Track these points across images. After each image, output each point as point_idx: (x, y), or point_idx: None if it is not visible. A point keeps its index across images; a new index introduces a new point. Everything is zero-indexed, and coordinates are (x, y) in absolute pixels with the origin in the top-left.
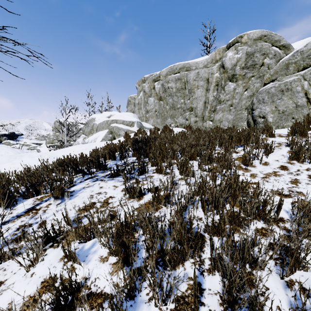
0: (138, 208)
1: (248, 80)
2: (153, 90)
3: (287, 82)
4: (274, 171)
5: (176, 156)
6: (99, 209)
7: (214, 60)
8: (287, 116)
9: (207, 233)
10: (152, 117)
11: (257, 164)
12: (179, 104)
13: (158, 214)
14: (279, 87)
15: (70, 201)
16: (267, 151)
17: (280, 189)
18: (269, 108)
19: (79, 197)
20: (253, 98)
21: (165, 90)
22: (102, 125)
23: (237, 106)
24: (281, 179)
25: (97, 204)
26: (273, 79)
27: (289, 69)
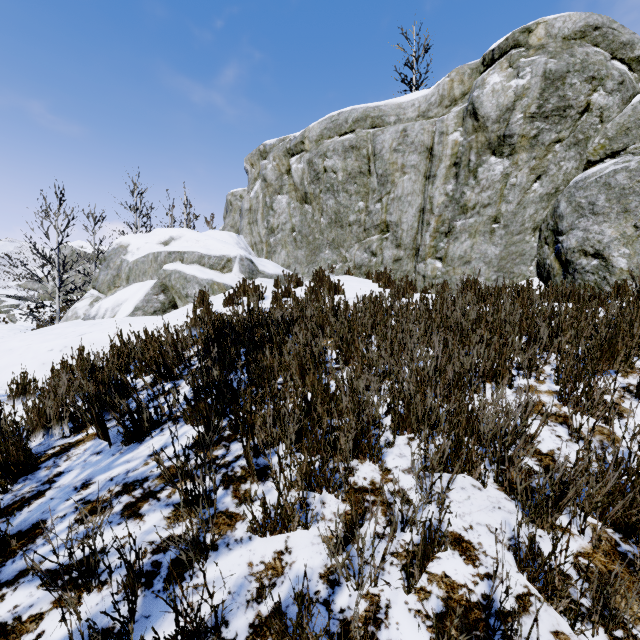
0: None
1: (544, 151)
2: (287, 177)
3: None
4: None
5: (377, 448)
6: None
7: (447, 99)
8: None
9: None
10: (285, 244)
11: None
12: (353, 212)
13: None
14: None
15: None
16: None
17: None
18: (614, 230)
19: None
20: (557, 201)
21: (318, 175)
22: (143, 265)
23: (513, 222)
24: None
25: None
26: (615, 149)
27: None
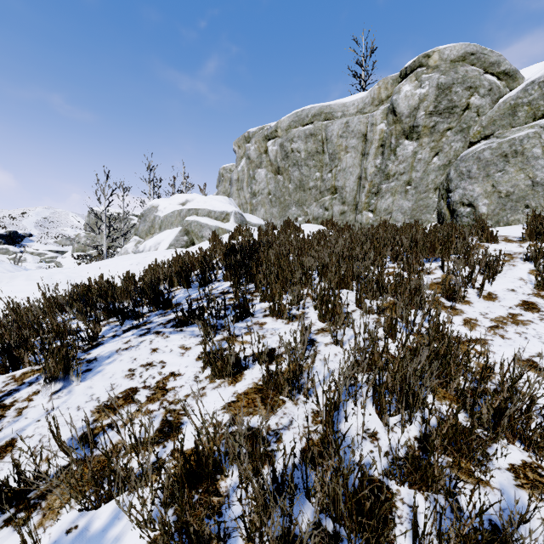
0: (230, 403)
1: (439, 136)
2: (265, 156)
3: (515, 139)
4: (511, 314)
5: (310, 281)
6: (144, 407)
7: (377, 100)
8: (515, 202)
9: (396, 481)
10: (263, 204)
11: (473, 296)
12: (312, 180)
13: (275, 420)
14: (499, 149)
15: (83, 385)
16: (489, 272)
17: (534, 356)
18: (480, 188)
19: (104, 374)
20: (449, 169)
21: (287, 154)
22: (171, 218)
23: (420, 185)
24: (529, 331)
25: (142, 393)
26: (486, 134)
27: (518, 116)
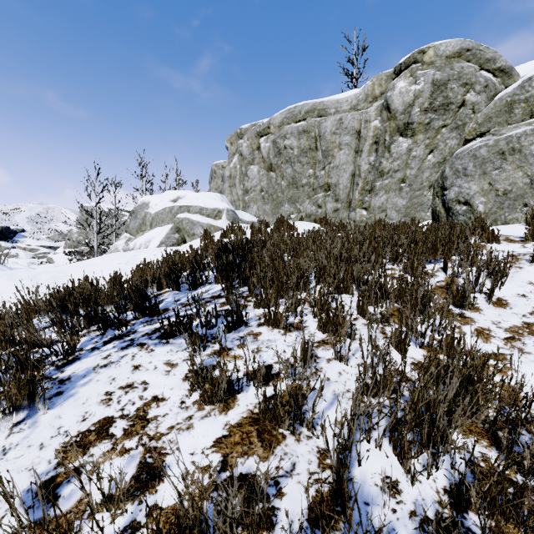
0: (221, 439)
1: (434, 133)
2: (258, 152)
3: (512, 136)
4: (526, 323)
5: (307, 284)
6: (120, 444)
7: (370, 96)
8: (513, 201)
9: None
10: (256, 201)
11: (482, 302)
12: (305, 177)
13: (274, 463)
14: (496, 147)
15: (50, 413)
16: (497, 275)
17: None
18: (477, 186)
19: (76, 398)
20: (444, 167)
21: (280, 151)
22: (162, 215)
23: (415, 182)
24: None
25: (118, 424)
26: (482, 131)
27: (515, 113)
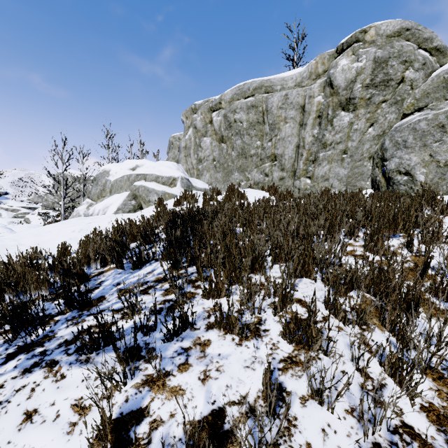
0: None
1: (375, 108)
2: (210, 125)
3: None
4: None
5: (263, 266)
6: None
7: (314, 74)
8: None
9: None
10: (208, 170)
11: None
12: (253, 148)
13: None
14: (436, 120)
15: None
16: None
17: None
18: (418, 157)
19: None
20: (384, 139)
21: (230, 124)
22: (120, 182)
23: (355, 153)
24: None
25: None
26: (420, 106)
27: None
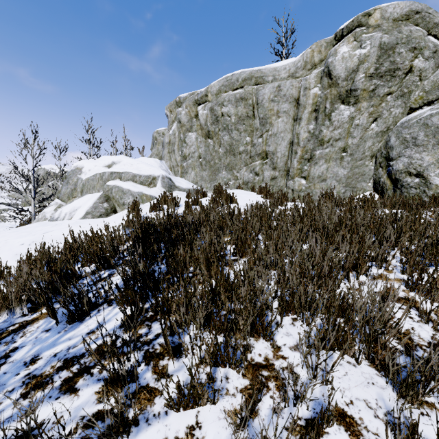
0: None
1: (379, 101)
2: (196, 120)
3: None
4: None
5: (269, 329)
6: None
7: (309, 64)
8: None
9: None
10: (194, 167)
11: None
12: (242, 145)
13: None
14: None
15: None
16: None
17: None
18: (431, 157)
19: None
20: (388, 136)
21: (217, 118)
22: (93, 181)
23: (356, 151)
24: None
25: None
26: (430, 99)
27: None
